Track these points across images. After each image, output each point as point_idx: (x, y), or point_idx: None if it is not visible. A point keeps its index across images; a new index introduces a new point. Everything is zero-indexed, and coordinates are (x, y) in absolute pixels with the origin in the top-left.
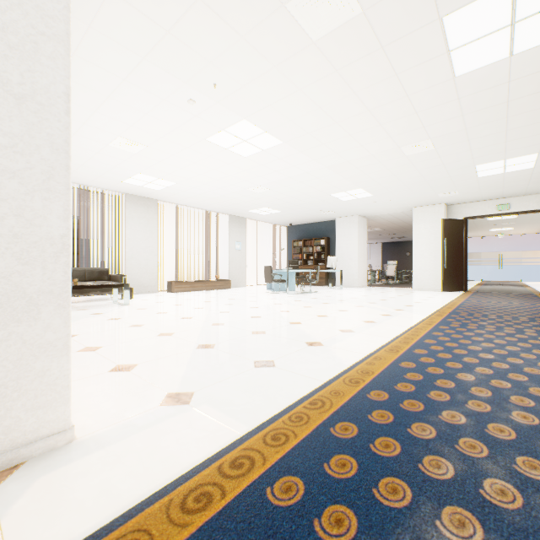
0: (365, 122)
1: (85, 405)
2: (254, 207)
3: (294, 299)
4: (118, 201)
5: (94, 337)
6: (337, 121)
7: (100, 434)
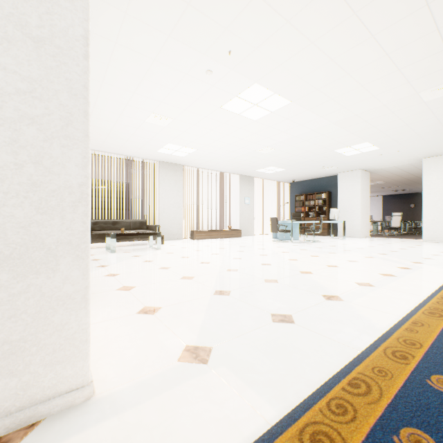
0: (381, 69)
1: (111, 350)
2: (261, 166)
3: (299, 248)
4: (154, 167)
5: (130, 277)
6: (349, 71)
7: (117, 392)
